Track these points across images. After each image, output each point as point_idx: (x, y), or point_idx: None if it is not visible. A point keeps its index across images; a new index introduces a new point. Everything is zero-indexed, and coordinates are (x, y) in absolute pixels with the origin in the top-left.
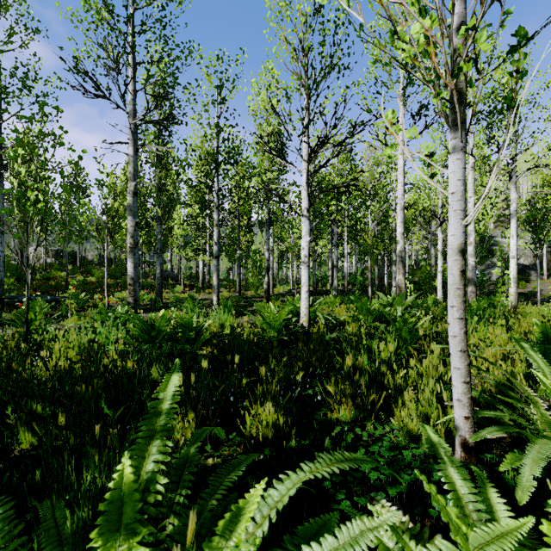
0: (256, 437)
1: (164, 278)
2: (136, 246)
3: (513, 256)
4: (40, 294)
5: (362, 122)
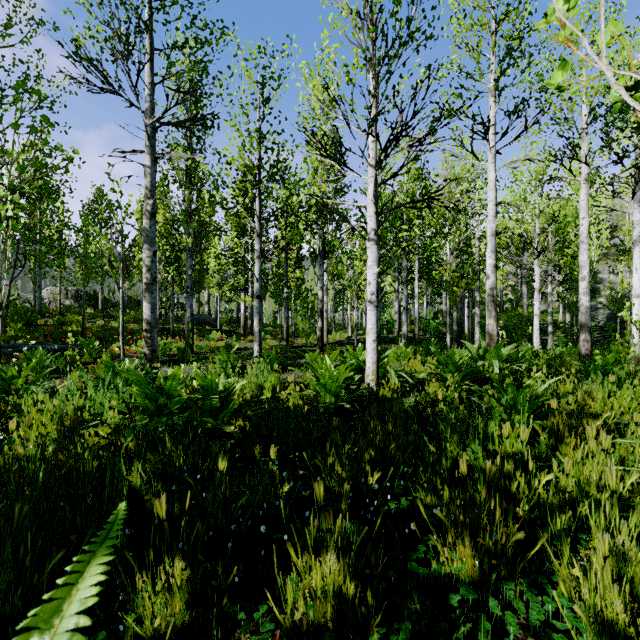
0: (302, 627)
1: (198, 323)
2: (154, 282)
3: (637, 294)
4: (52, 342)
5: (449, 112)
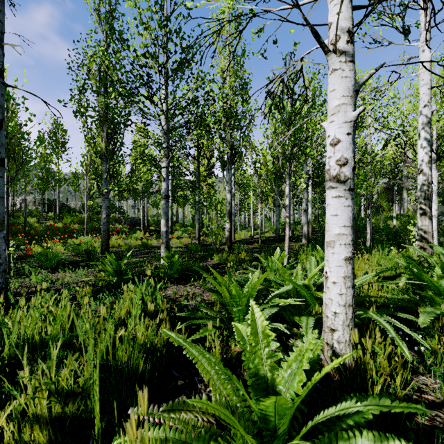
0: None
1: (132, 224)
2: None
3: None
4: None
5: None
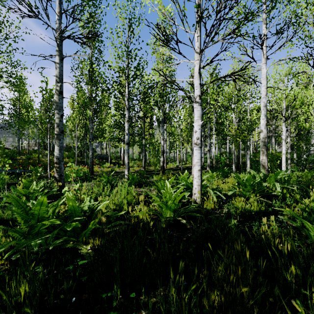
0: None
1: (100, 158)
2: (61, 133)
3: None
4: (22, 168)
5: (251, 13)
